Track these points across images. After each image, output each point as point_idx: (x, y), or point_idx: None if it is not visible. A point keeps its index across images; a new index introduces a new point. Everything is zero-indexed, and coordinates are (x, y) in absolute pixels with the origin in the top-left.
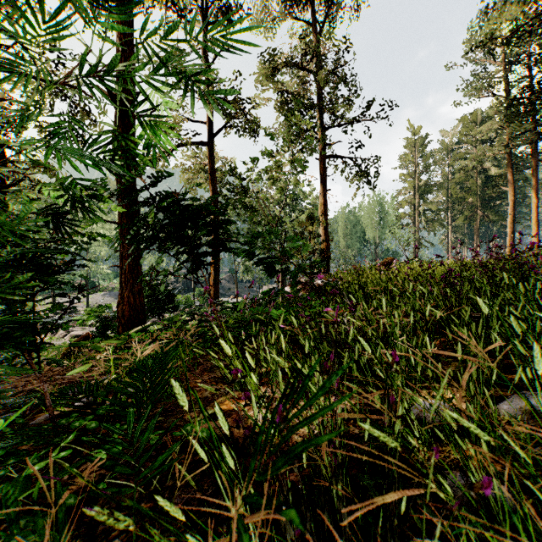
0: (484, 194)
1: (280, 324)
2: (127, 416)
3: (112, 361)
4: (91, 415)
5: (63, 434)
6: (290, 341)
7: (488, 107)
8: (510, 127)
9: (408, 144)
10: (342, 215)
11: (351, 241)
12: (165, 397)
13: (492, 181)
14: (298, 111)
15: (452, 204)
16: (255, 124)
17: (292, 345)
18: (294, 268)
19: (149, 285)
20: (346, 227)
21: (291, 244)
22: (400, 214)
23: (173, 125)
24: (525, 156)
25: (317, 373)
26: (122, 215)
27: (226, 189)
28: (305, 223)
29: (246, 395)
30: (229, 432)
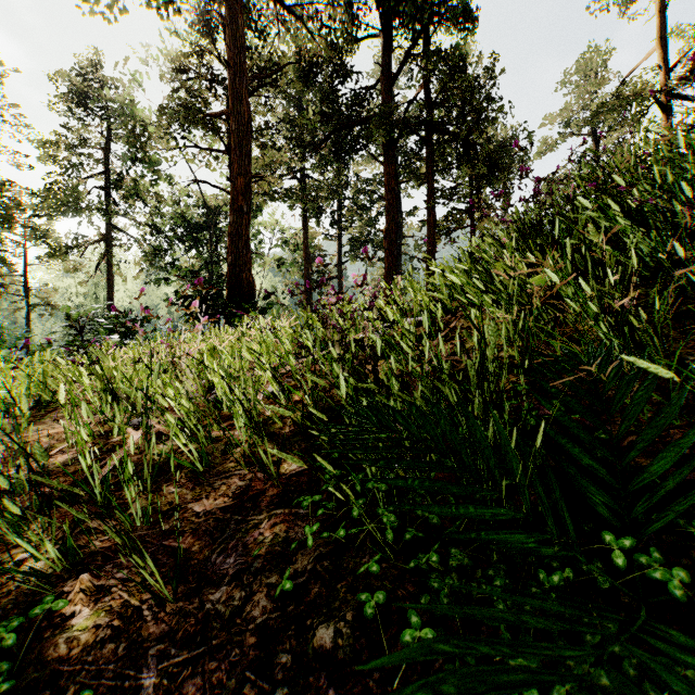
0: None
1: None
2: None
3: None
4: None
5: None
6: None
7: None
8: None
9: None
10: None
11: None
12: None
13: None
14: None
15: None
16: None
17: None
18: None
19: None
20: None
21: None
22: None
23: None
24: None
25: None
26: None
27: None
28: None
29: None
30: None
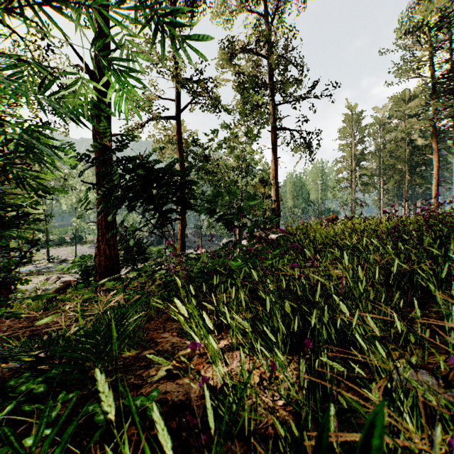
0: (412, 161)
1: (240, 279)
2: (41, 414)
3: (79, 311)
4: (42, 376)
5: (0, 404)
6: (248, 291)
7: (415, 87)
8: (435, 103)
9: (346, 119)
10: (290, 179)
11: (298, 202)
12: (126, 350)
13: (419, 150)
14: (253, 90)
15: (384, 170)
16: (216, 100)
17: (250, 295)
18: (251, 223)
19: (125, 239)
20: (293, 190)
21: (248, 202)
22: (340, 179)
23: (126, 68)
24: (447, 128)
25: (281, 334)
26: (99, 177)
27: (191, 157)
28: (259, 186)
29: (200, 383)
30: (187, 398)
